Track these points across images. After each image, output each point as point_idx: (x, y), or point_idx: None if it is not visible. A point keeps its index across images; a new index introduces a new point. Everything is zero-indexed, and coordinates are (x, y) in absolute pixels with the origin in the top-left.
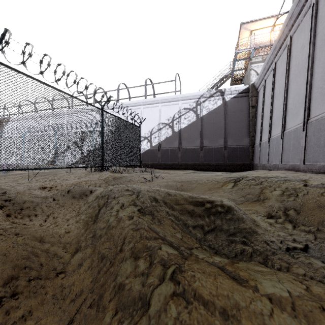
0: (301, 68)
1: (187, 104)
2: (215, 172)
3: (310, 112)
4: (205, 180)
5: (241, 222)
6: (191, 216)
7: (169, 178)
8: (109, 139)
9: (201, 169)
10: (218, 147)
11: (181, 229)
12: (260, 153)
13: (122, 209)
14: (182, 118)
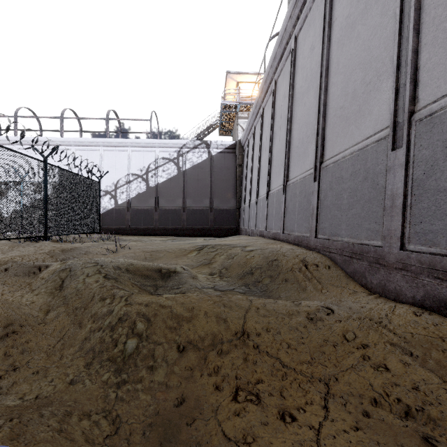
0: (267, 143)
1: (167, 153)
2: (197, 239)
3: (270, 185)
4: (176, 248)
5: (183, 277)
6: (149, 278)
7: (138, 248)
8: (56, 200)
9: (183, 234)
10: (203, 208)
11: (139, 287)
12: (244, 217)
13: (89, 276)
14: (160, 170)
